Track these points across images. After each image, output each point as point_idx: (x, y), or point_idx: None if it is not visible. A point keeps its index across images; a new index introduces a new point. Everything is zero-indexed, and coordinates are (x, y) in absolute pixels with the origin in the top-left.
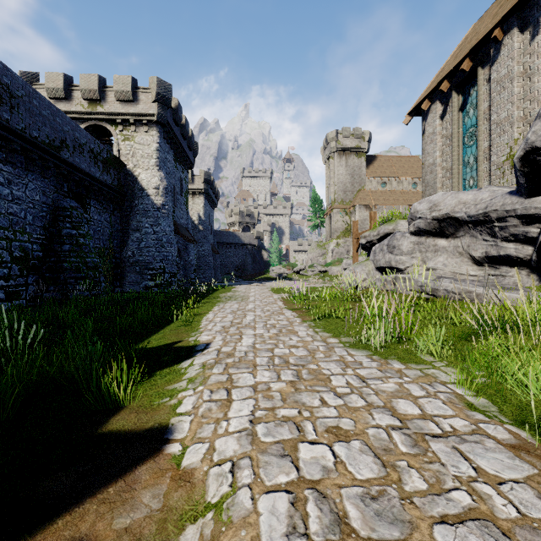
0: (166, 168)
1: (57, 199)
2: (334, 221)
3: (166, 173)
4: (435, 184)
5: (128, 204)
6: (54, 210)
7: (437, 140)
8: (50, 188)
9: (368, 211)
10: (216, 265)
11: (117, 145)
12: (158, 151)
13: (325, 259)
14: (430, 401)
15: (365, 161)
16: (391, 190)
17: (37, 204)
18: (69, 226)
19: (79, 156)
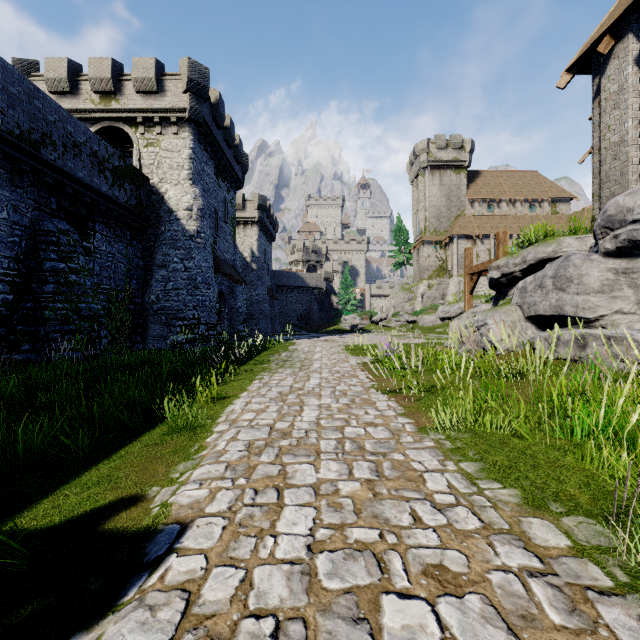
0: (204, 184)
1: (39, 219)
2: (424, 257)
3: (204, 191)
4: (625, 176)
5: (151, 232)
6: (34, 235)
7: (629, 101)
8: (27, 202)
9: (471, 243)
10: (274, 313)
11: (137, 153)
12: (191, 160)
13: (412, 306)
14: None
15: (466, 178)
16: (501, 215)
17: (4, 225)
18: (55, 258)
19: (73, 160)
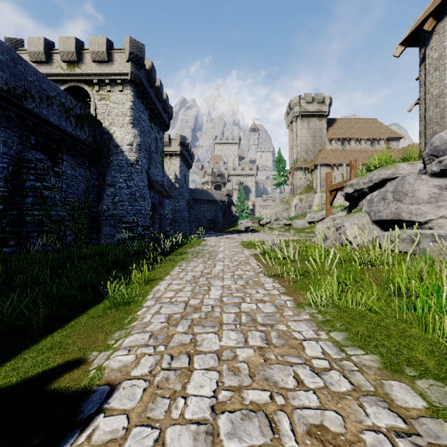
0: (141, 127)
1: (22, 151)
2: (297, 179)
3: (141, 132)
4: (444, 119)
5: (104, 161)
6: (18, 162)
7: (446, 64)
8: (13, 138)
9: (329, 169)
10: (191, 218)
11: (93, 105)
12: (132, 109)
13: (288, 214)
14: None
15: (326, 124)
16: (351, 149)
17: None
18: (33, 179)
19: (46, 109)
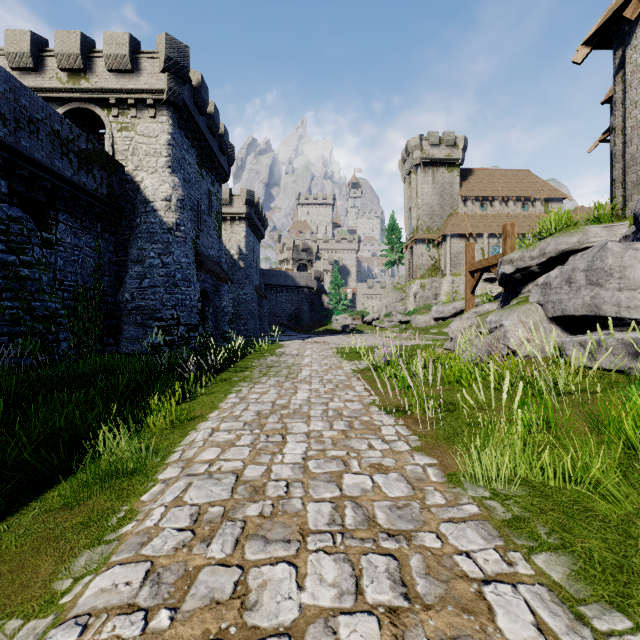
0: (185, 173)
1: None
2: (417, 256)
3: (185, 181)
4: None
5: (126, 224)
6: None
7: None
8: None
9: (464, 242)
10: (263, 313)
11: (109, 138)
12: (170, 146)
13: (404, 306)
14: None
15: (458, 176)
16: (494, 214)
17: None
18: (3, 249)
19: (28, 138)
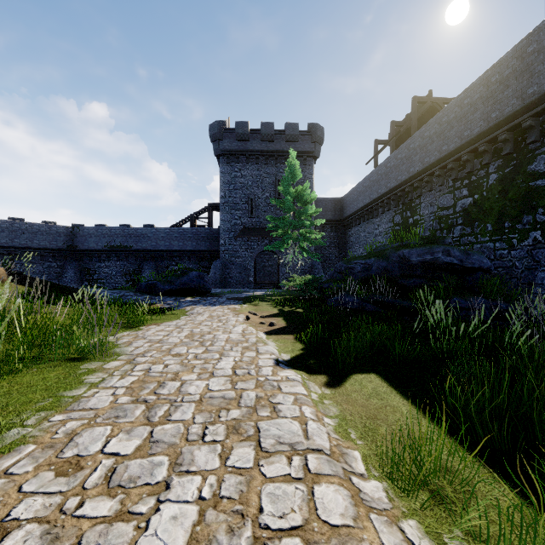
0: None
1: None
2: None
3: None
4: None
5: None
6: None
7: None
8: None
9: None
10: None
11: None
12: None
13: None
14: (154, 330)
15: None
16: None
17: None
18: None
19: None
